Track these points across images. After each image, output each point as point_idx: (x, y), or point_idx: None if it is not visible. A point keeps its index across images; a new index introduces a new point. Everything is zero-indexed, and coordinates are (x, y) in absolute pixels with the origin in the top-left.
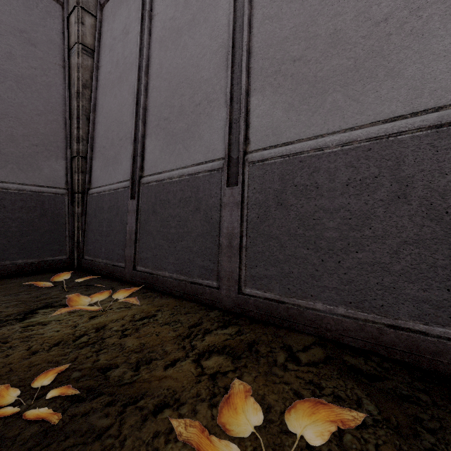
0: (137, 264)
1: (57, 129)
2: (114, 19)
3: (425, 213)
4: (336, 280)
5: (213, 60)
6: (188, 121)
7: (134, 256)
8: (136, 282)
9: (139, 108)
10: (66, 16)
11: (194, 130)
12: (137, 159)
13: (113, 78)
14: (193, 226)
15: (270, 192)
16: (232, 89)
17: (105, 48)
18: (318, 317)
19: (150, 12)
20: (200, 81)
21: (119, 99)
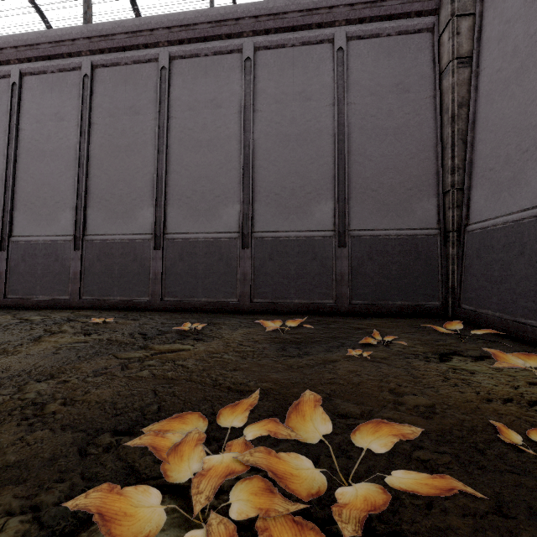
0: None
1: (428, 166)
2: None
3: None
4: None
5: None
6: None
7: None
8: None
9: None
10: (436, 40)
11: None
12: None
13: (507, 75)
14: None
15: None
16: None
17: (489, 44)
18: None
19: None
20: None
21: (519, 98)
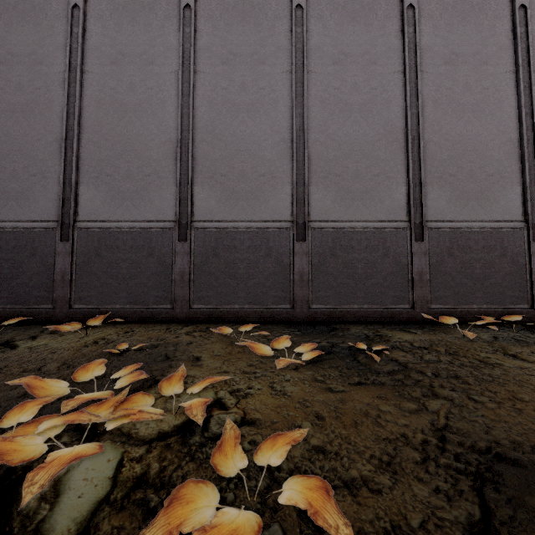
0: (75, 303)
1: None
2: (9, 30)
3: (276, 262)
4: (244, 293)
5: (161, 147)
6: (137, 185)
7: (70, 296)
8: (75, 320)
9: (68, 154)
10: None
11: (144, 194)
12: (71, 204)
13: (12, 100)
14: (147, 267)
15: (209, 248)
16: (181, 176)
17: None
18: (237, 312)
19: (82, 65)
20: (149, 158)
21: (26, 129)
